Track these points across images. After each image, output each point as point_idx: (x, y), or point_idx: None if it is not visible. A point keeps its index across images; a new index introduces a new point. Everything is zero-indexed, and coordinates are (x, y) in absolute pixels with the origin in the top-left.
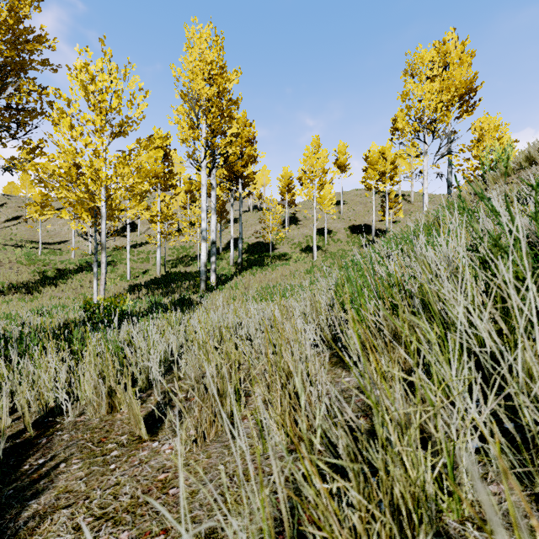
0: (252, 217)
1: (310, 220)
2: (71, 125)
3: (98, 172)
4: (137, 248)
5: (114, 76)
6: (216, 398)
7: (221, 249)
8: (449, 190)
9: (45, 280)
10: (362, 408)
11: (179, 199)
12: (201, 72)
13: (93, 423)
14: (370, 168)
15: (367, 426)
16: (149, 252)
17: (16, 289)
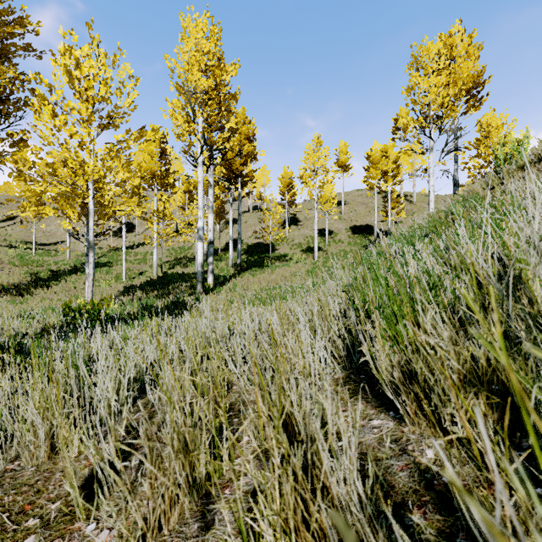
0: (252, 218)
1: (311, 220)
2: (53, 113)
3: (84, 165)
4: (134, 249)
5: (102, 62)
6: (181, 459)
7: (220, 250)
8: (455, 188)
9: (37, 282)
10: (412, 487)
11: (178, 199)
12: (197, 63)
13: (24, 475)
14: (373, 167)
15: (431, 533)
16: (146, 253)
17: (6, 291)
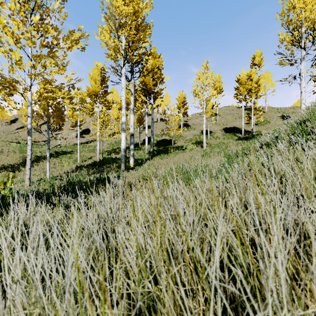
0: (159, 125)
1: (196, 125)
2: None
3: (19, 59)
4: (88, 144)
5: None
6: None
7: (140, 144)
8: None
9: (25, 163)
10: None
11: (115, 114)
12: None
13: None
14: (241, 86)
15: None
16: (95, 146)
17: (5, 168)
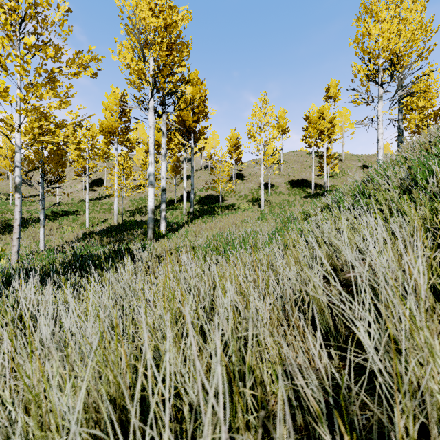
0: (203, 174)
1: (254, 176)
2: None
3: (4, 88)
4: (102, 200)
5: None
6: None
7: (176, 201)
8: (400, 138)
9: (6, 228)
10: None
11: (140, 158)
12: (147, 2)
13: None
14: (311, 126)
15: None
16: (112, 203)
17: None
